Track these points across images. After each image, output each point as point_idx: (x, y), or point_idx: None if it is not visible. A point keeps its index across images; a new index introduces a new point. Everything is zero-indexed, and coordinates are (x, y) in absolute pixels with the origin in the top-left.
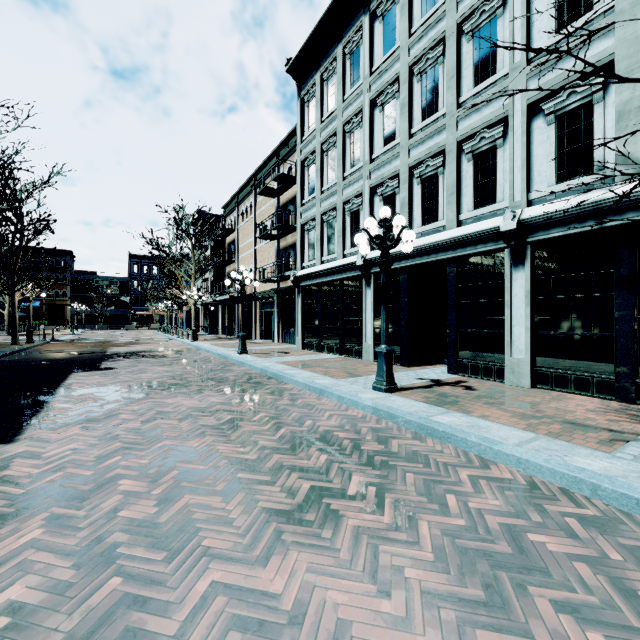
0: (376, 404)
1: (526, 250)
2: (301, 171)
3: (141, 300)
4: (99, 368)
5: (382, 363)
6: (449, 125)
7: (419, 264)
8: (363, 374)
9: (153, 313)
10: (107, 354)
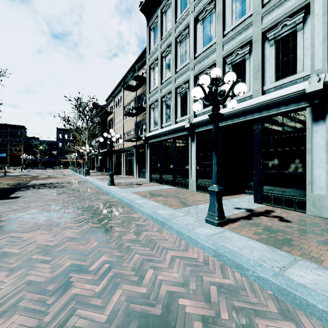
0: (216, 246)
1: (327, 107)
2: (149, 72)
3: (63, 153)
4: (7, 197)
5: (214, 200)
6: (255, 21)
7: (230, 124)
8: (192, 203)
9: (69, 160)
10: (26, 185)
